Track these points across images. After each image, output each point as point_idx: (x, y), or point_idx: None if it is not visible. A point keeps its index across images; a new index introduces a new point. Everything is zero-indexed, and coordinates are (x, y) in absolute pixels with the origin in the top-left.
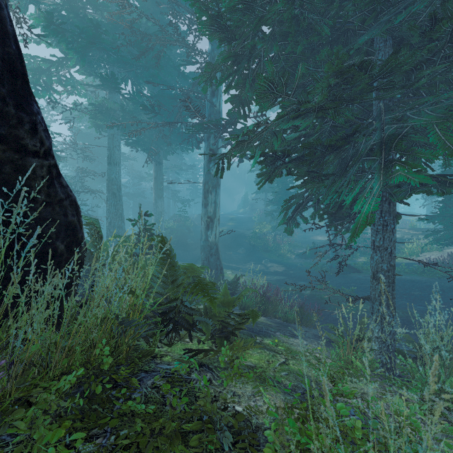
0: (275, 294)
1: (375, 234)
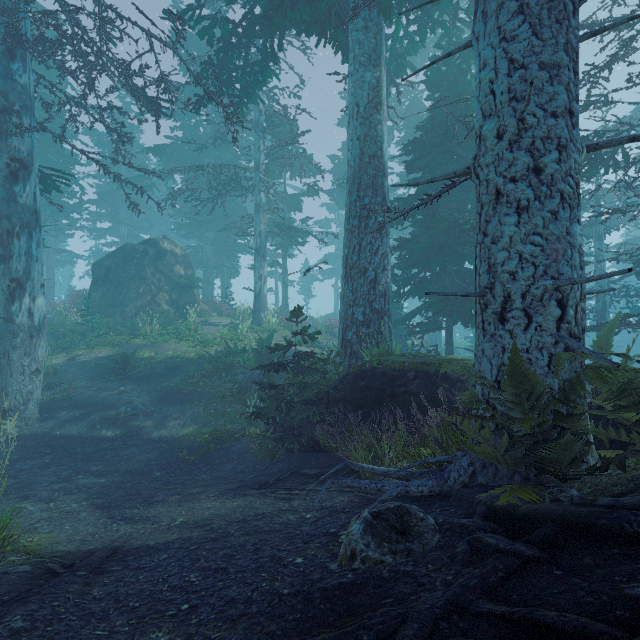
0: None
1: None
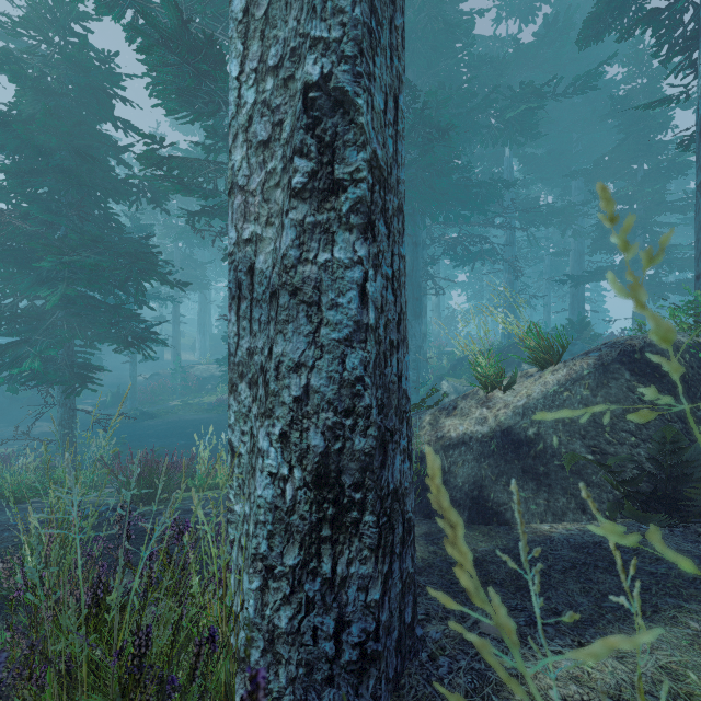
0: (2, 458)
1: (61, 396)
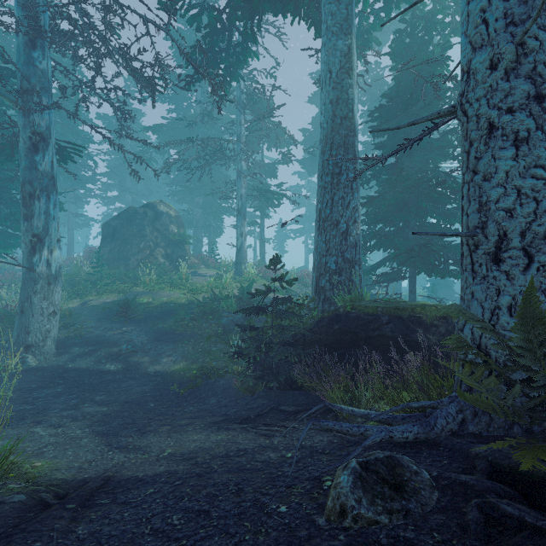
0: None
1: None
